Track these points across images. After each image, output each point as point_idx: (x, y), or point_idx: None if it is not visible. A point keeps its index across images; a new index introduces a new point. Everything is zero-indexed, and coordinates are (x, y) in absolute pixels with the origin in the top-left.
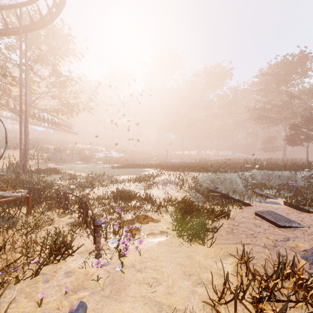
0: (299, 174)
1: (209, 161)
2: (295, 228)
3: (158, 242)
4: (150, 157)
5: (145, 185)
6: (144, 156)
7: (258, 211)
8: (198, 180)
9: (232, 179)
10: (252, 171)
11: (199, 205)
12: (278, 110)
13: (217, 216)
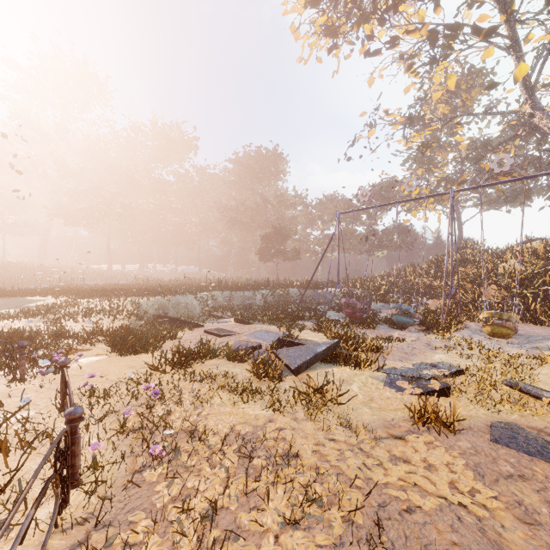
0: (258, 293)
1: (160, 282)
2: (232, 335)
3: (96, 361)
4: (32, 276)
5: (49, 320)
6: (13, 274)
7: (208, 329)
8: (141, 305)
9: (188, 302)
10: (214, 293)
11: (143, 331)
12: (252, 214)
13: (164, 339)
